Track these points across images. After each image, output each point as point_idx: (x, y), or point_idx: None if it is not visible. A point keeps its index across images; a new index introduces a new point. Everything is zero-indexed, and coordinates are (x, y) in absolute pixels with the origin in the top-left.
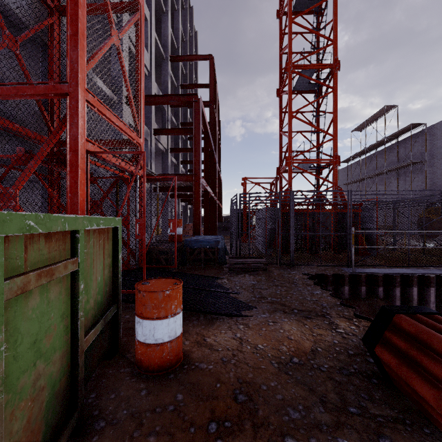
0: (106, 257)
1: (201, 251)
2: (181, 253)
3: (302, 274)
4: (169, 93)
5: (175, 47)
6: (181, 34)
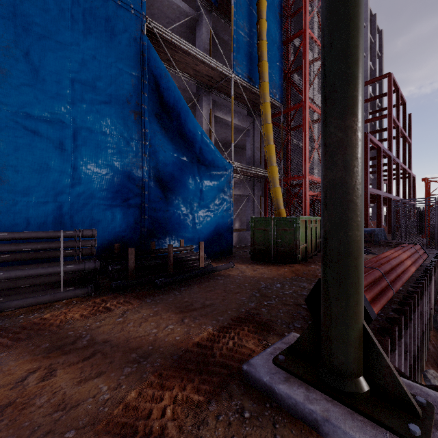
0: (319, 226)
1: None
2: None
3: (436, 252)
4: None
5: None
6: None
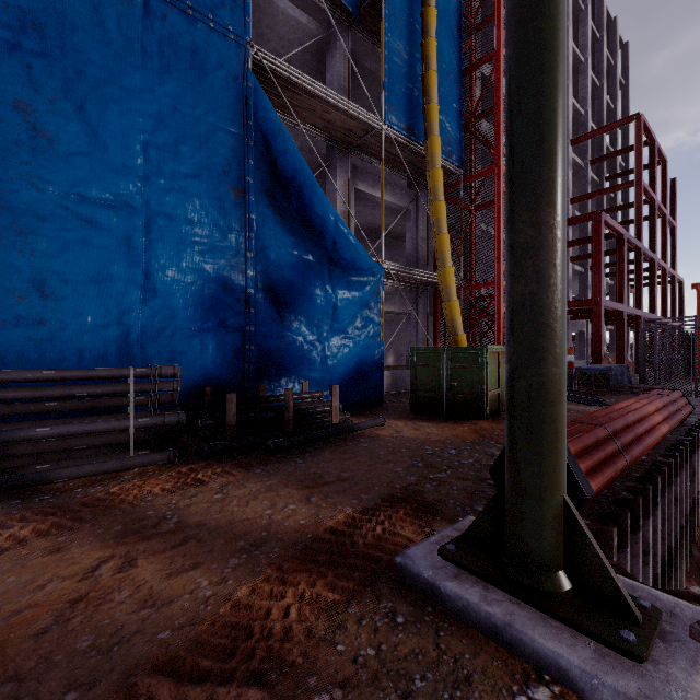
0: None
1: (591, 377)
2: (571, 377)
3: None
4: (569, 187)
5: (581, 113)
6: (593, 82)
